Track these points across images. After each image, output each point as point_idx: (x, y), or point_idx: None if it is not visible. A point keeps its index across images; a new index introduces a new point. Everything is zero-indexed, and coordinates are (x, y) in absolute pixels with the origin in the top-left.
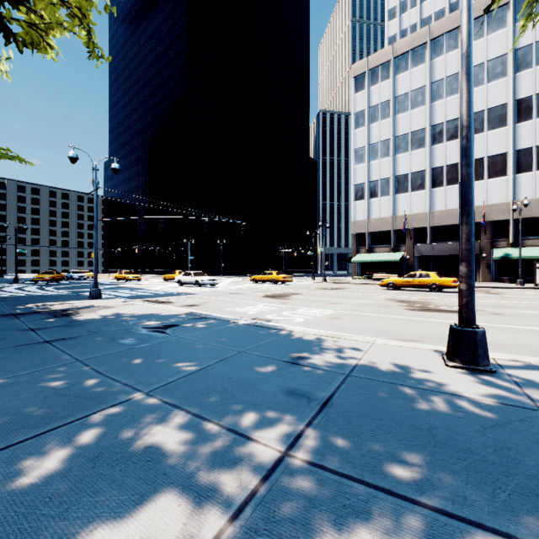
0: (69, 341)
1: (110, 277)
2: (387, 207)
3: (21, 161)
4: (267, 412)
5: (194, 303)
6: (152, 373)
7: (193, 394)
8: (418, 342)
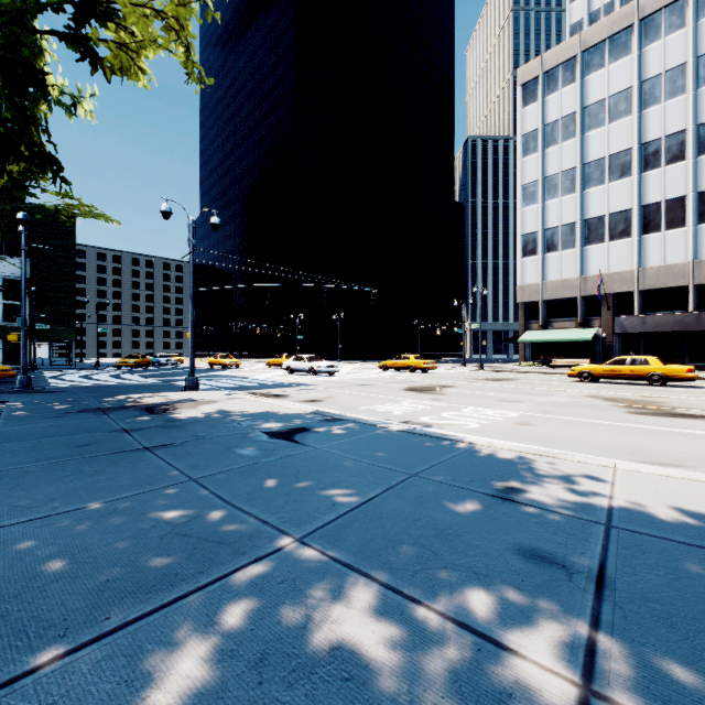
0: (174, 449)
1: (202, 362)
2: (572, 264)
3: (107, 219)
4: (506, 591)
5: (316, 398)
6: (298, 505)
7: (370, 546)
8: (682, 468)
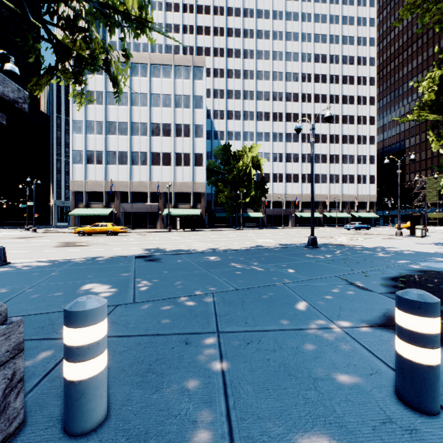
0: None
1: None
2: (101, 173)
3: None
4: None
5: None
6: None
7: None
8: None
